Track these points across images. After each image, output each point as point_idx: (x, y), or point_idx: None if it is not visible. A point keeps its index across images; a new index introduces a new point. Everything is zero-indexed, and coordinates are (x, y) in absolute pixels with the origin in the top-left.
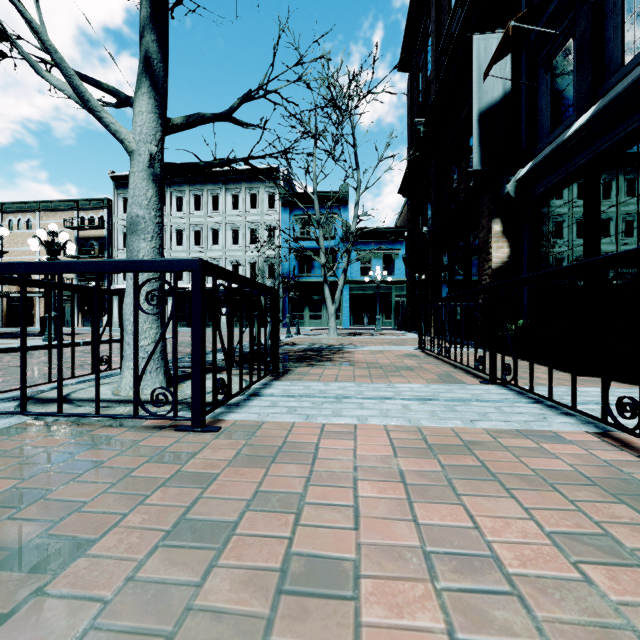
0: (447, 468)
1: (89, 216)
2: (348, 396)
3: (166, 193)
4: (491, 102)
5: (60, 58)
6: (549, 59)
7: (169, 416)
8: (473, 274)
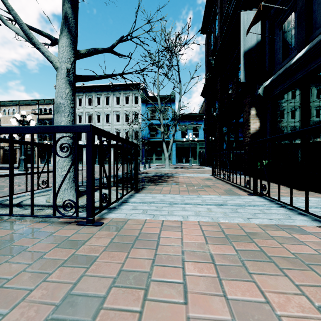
0: (239, 251)
1: (44, 108)
2: (176, 203)
3: (83, 96)
4: (250, 46)
5: (15, 13)
6: (281, 23)
7: (73, 216)
8: (240, 136)
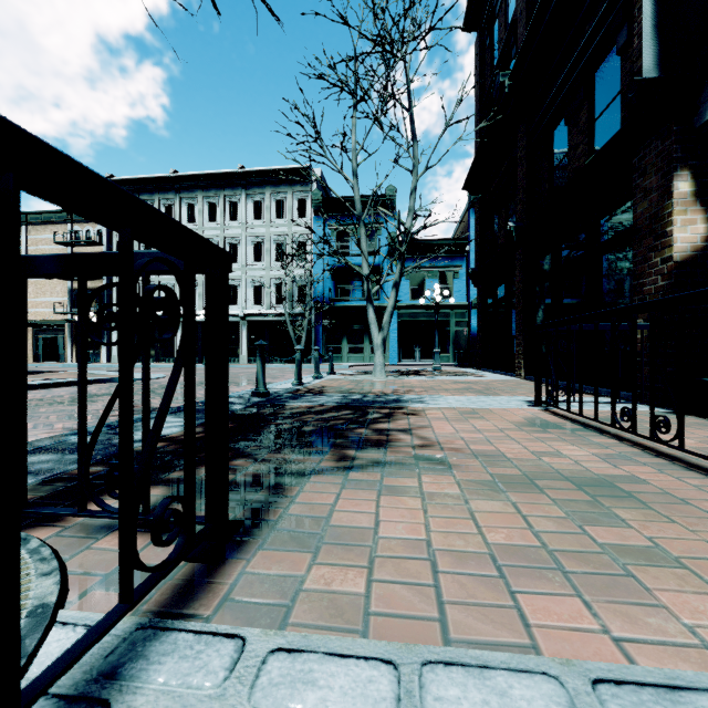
0: None
1: (85, 230)
2: None
3: (175, 201)
4: None
5: None
6: None
7: None
8: (607, 280)
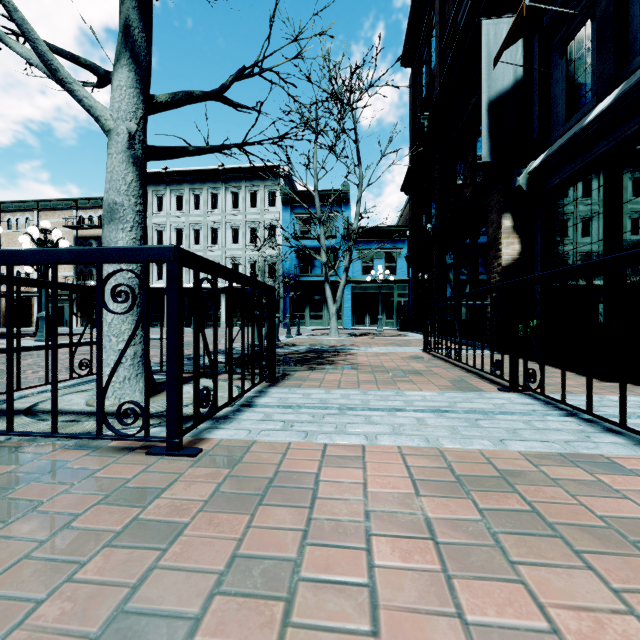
0: (485, 512)
1: (88, 215)
2: (353, 407)
3: (165, 192)
4: (501, 90)
5: (21, 18)
6: (564, 43)
7: (139, 436)
8: (480, 272)
